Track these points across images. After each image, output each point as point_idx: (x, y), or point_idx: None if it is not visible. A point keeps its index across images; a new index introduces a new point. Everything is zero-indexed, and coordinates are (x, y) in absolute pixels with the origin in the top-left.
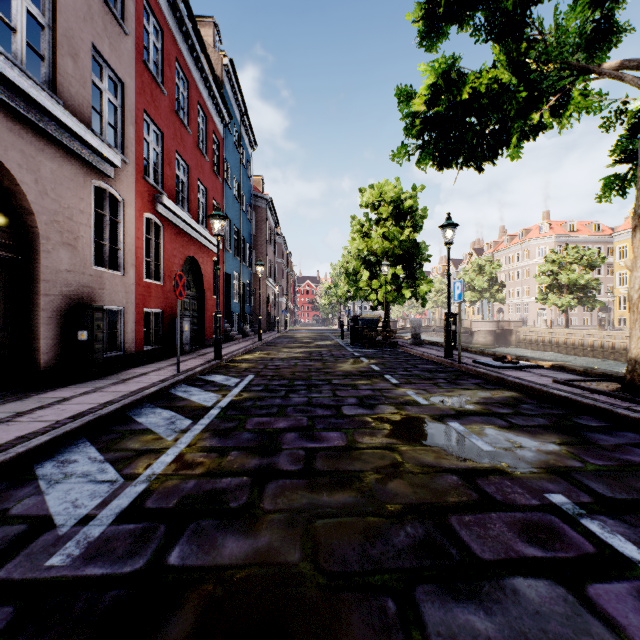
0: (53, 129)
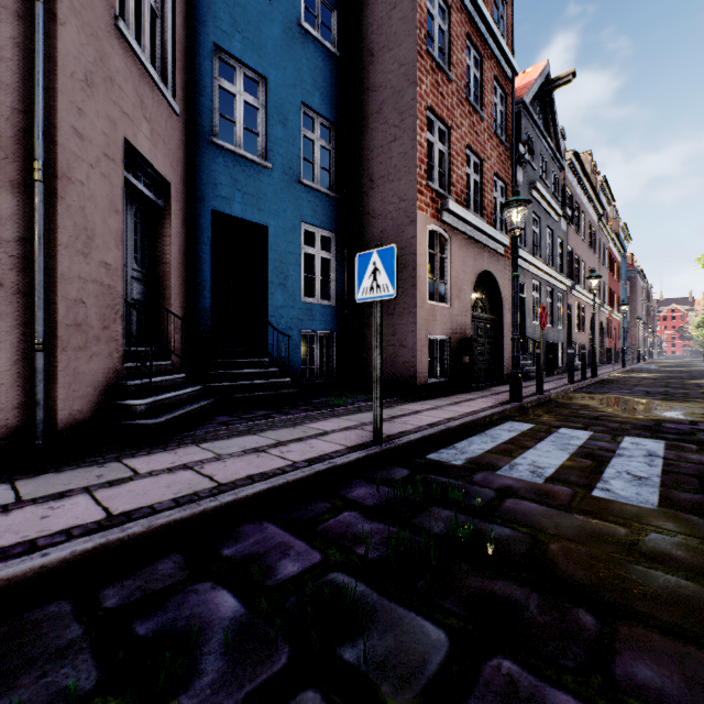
0: (605, 311)
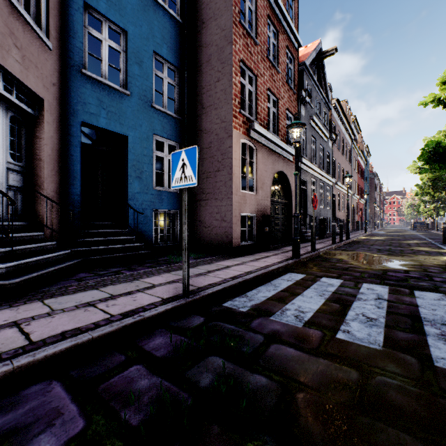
0: (355, 198)
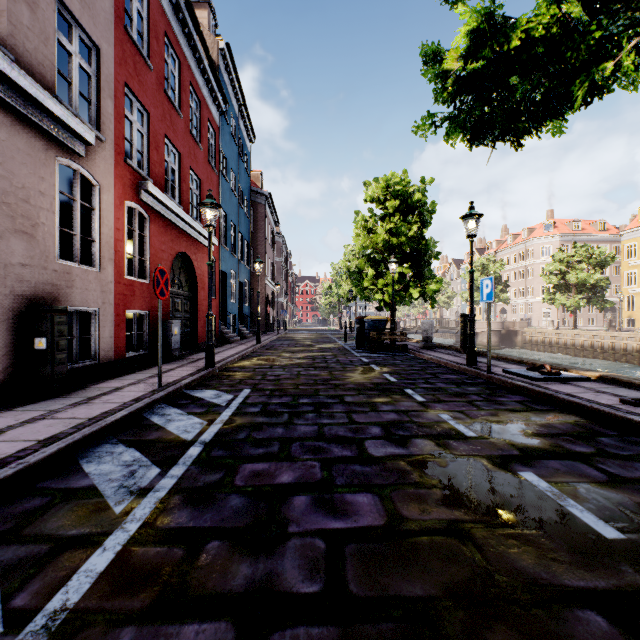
0: None
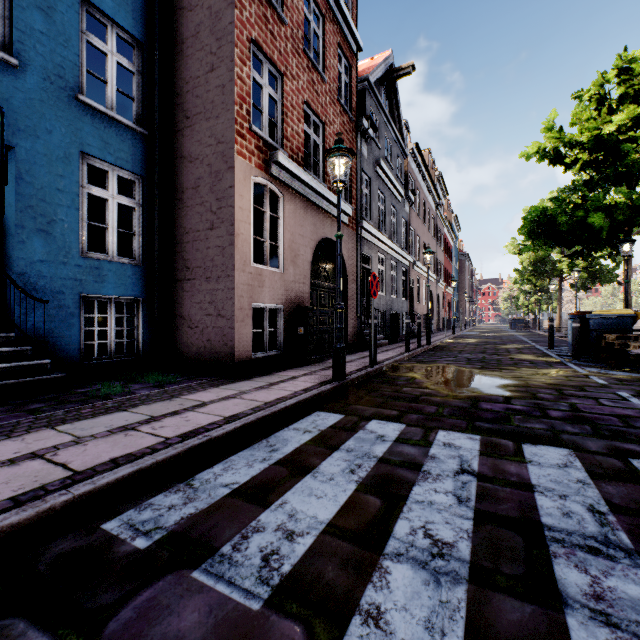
0: (441, 286)
